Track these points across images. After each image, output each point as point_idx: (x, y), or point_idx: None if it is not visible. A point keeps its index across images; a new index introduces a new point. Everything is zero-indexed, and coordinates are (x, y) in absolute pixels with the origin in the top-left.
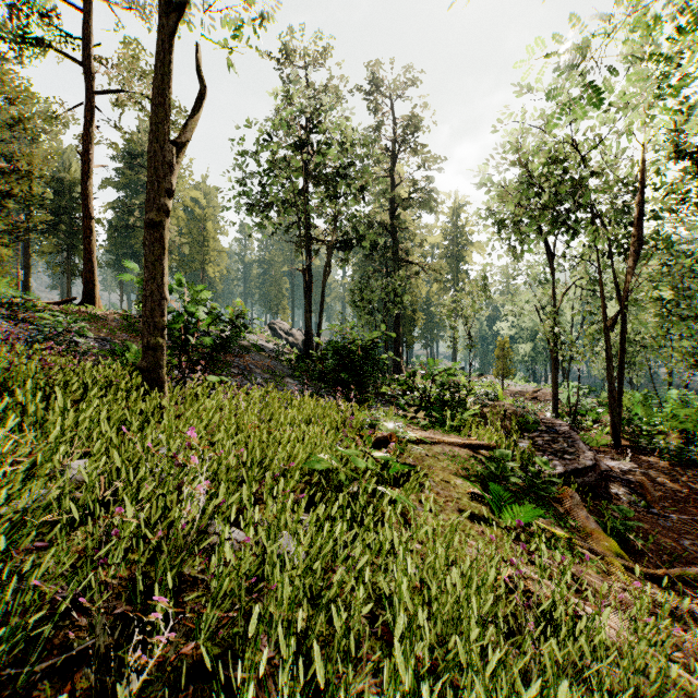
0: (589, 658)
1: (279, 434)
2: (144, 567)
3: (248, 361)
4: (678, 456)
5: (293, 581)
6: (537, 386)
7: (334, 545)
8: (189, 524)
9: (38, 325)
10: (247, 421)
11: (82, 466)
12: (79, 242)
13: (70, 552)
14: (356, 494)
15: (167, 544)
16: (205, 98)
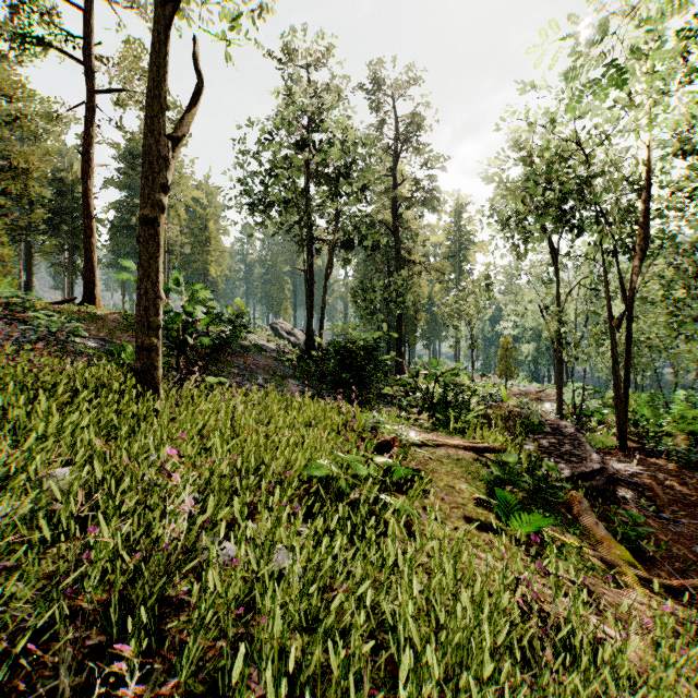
0: (615, 693)
1: (278, 437)
2: (125, 589)
3: (248, 361)
4: (687, 458)
5: (286, 612)
6: (540, 386)
7: (333, 559)
8: (173, 542)
9: (35, 325)
10: (244, 424)
11: (66, 474)
12: (80, 242)
13: (39, 575)
14: (357, 502)
15: (146, 568)
16: (202, 91)
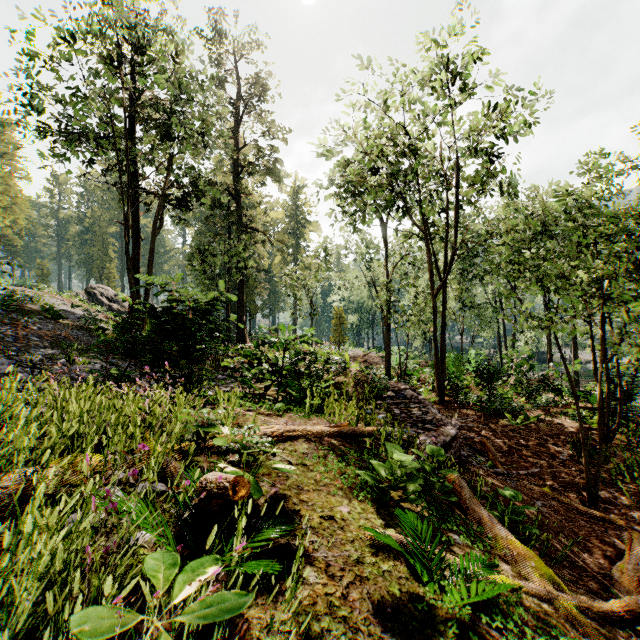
0: None
1: None
2: None
3: (27, 331)
4: (489, 407)
5: None
6: (364, 351)
7: None
8: None
9: None
10: None
11: None
12: None
13: None
14: None
15: None
16: None
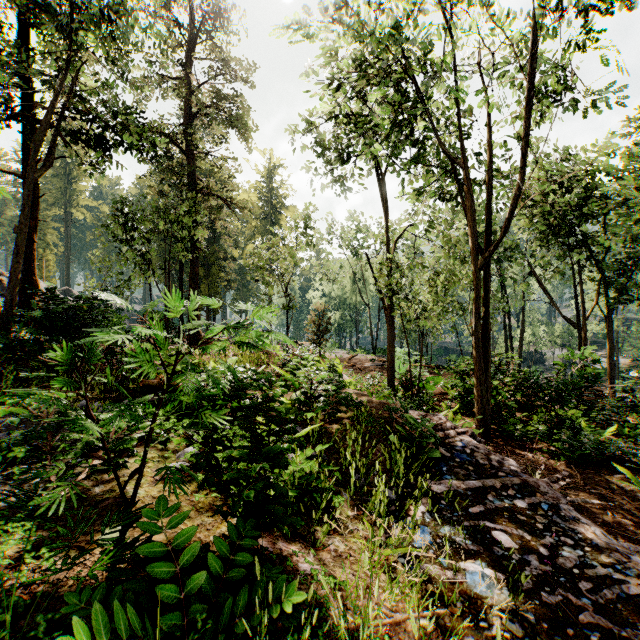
0: None
1: None
2: None
3: None
4: (578, 452)
5: None
6: (349, 352)
7: None
8: None
9: None
10: None
11: None
12: None
13: None
14: None
15: None
16: None
